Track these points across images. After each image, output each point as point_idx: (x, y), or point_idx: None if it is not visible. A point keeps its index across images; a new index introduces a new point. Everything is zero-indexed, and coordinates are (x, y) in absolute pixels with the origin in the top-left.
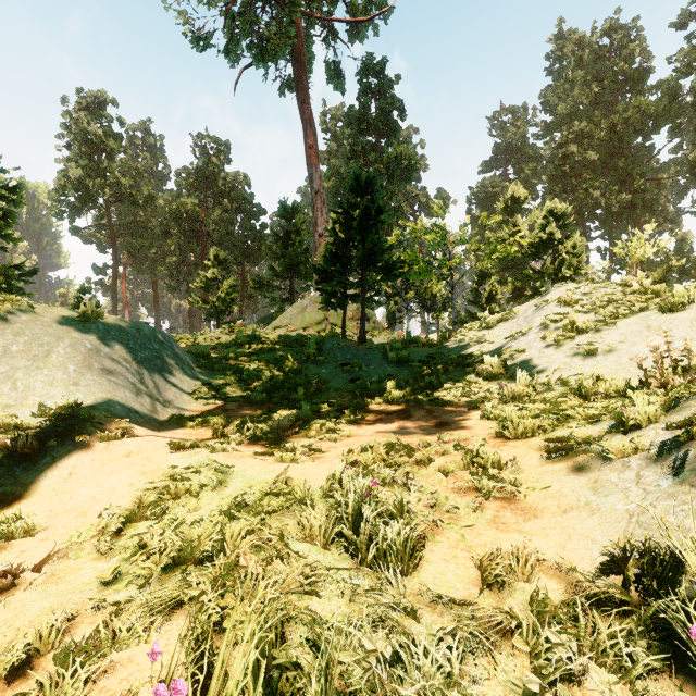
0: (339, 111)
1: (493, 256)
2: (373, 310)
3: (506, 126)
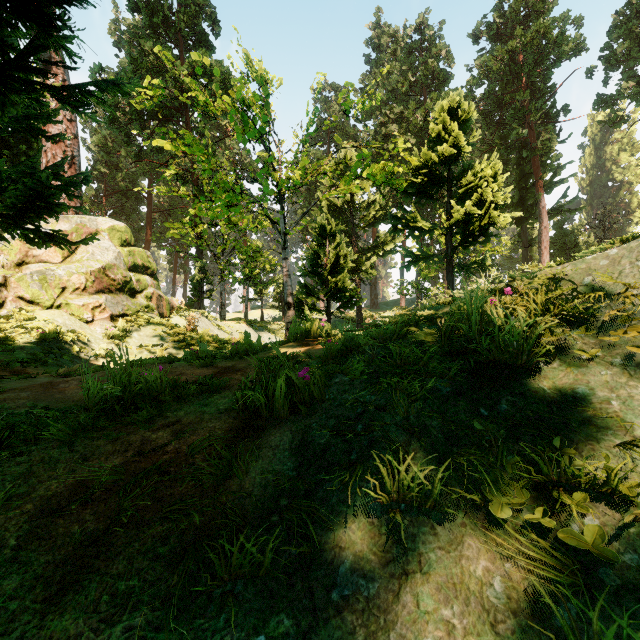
0: (138, 24)
1: (366, 170)
2: (153, 277)
3: (330, 102)
